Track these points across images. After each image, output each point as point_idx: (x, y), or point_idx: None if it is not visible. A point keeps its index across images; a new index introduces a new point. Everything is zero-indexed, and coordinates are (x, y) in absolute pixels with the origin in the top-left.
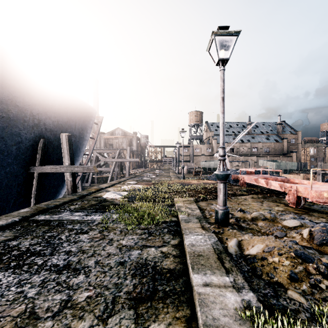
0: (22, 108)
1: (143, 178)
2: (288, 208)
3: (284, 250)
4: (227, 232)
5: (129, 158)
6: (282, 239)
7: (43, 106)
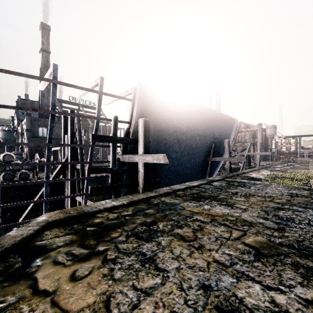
0: (209, 130)
1: (275, 169)
2: None
3: None
4: None
5: (259, 151)
6: None
7: (216, 127)
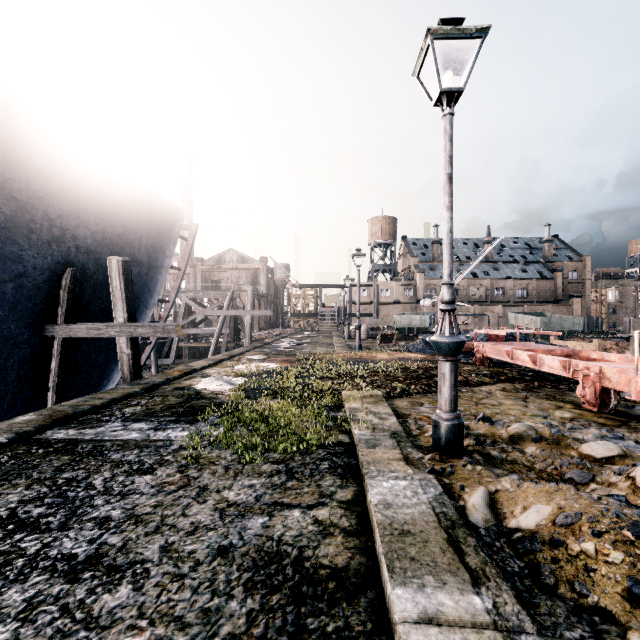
0: (25, 204)
1: (278, 349)
2: (583, 414)
3: (605, 524)
4: (462, 472)
5: (251, 308)
6: (586, 487)
7: (72, 201)
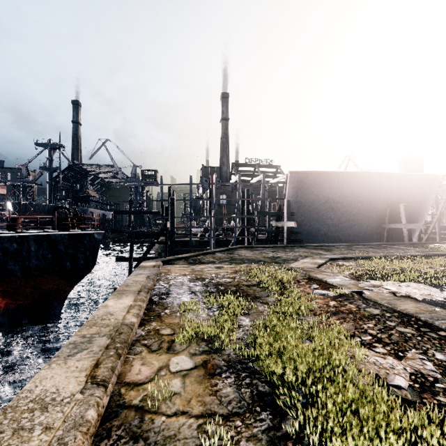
0: (377, 195)
1: None
2: None
3: None
4: None
5: None
6: None
7: (389, 190)
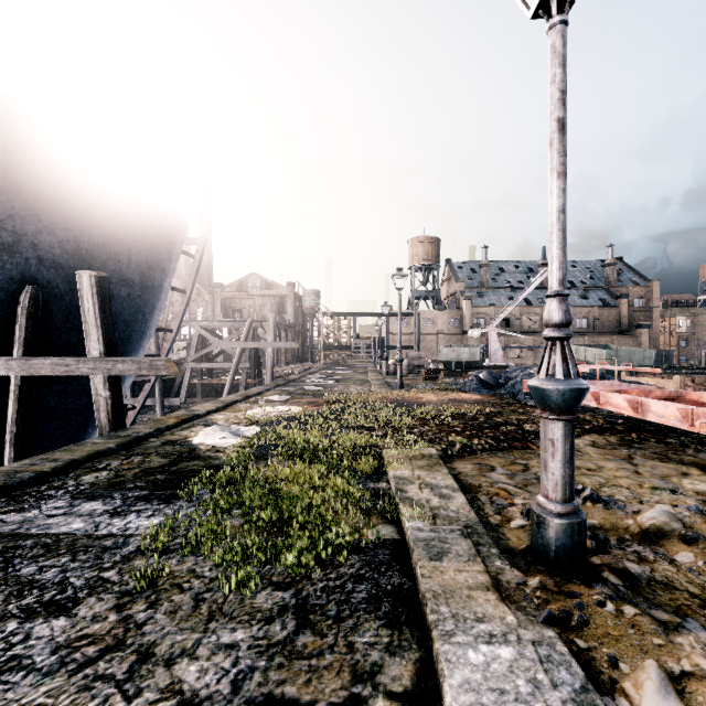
0: None
1: (305, 387)
2: None
3: None
4: (604, 621)
5: (273, 339)
6: None
7: (29, 198)
